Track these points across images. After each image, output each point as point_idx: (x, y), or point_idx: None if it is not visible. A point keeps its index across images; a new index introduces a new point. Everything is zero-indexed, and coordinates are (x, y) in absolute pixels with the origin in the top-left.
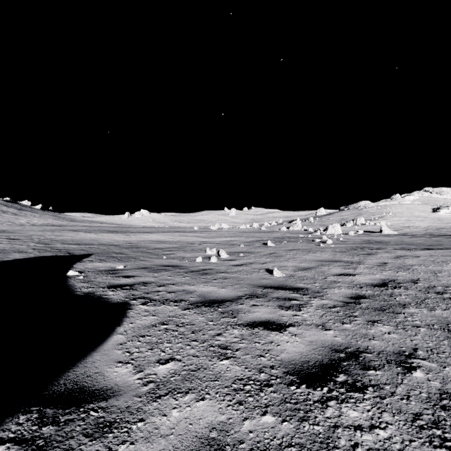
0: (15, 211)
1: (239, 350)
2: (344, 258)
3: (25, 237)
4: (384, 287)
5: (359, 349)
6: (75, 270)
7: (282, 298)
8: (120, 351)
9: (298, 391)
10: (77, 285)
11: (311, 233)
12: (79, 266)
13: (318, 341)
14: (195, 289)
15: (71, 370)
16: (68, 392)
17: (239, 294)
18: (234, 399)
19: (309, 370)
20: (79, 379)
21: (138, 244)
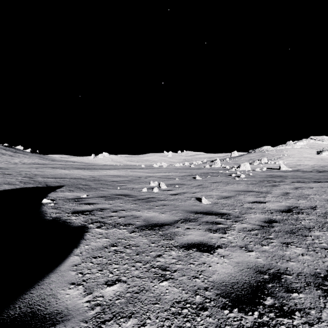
0: (11, 153)
1: (176, 271)
2: (255, 189)
3: (16, 172)
4: (290, 213)
5: (280, 270)
6: (49, 198)
7: (210, 222)
8: (74, 272)
9: (231, 315)
10: (48, 211)
11: (228, 170)
12: (52, 195)
13: (244, 262)
14: (141, 215)
15: (28, 292)
16: (21, 316)
17: (175, 218)
18: (173, 325)
19: (239, 292)
20: (33, 302)
21: (99, 177)
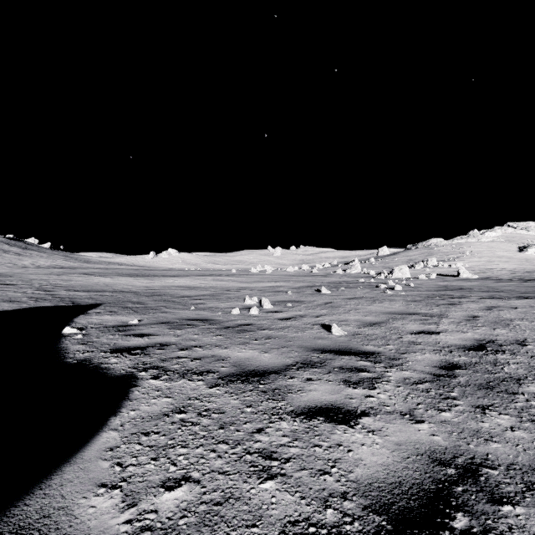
0: (19, 251)
1: (290, 461)
2: (420, 309)
3: (24, 281)
4: (482, 352)
5: (475, 459)
6: (75, 325)
7: (346, 368)
8: (108, 462)
9: None
10: (71, 348)
11: (373, 277)
12: (81, 321)
13: (409, 443)
14: (228, 355)
15: (21, 502)
16: None
17: (287, 361)
18: None
19: (404, 502)
20: (28, 523)
21: (161, 290)
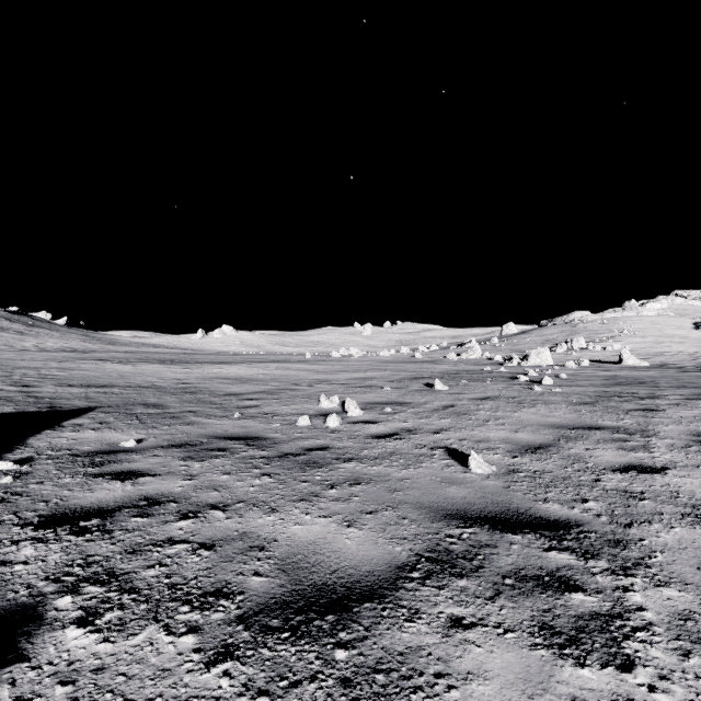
0: (22, 328)
1: None
2: (602, 419)
3: (2, 371)
4: None
5: None
6: (21, 453)
7: (531, 576)
8: None
9: None
10: None
11: (501, 364)
12: (38, 442)
13: None
14: (275, 532)
15: None
16: None
17: (398, 553)
18: None
19: None
20: None
21: (199, 385)
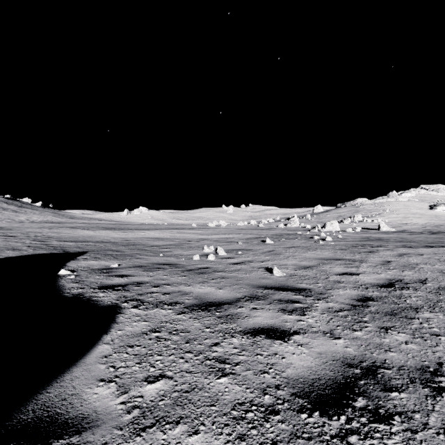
0: (16, 208)
1: (239, 364)
2: (345, 256)
3: (22, 234)
4: (391, 288)
5: (376, 363)
6: (68, 268)
7: (284, 300)
8: (104, 365)
9: (310, 421)
10: (67, 286)
11: (309, 230)
12: (72, 265)
13: (328, 352)
14: (191, 290)
15: (44, 391)
16: (35, 421)
17: (238, 295)
18: (234, 433)
19: (321, 391)
20: (51, 403)
21: (135, 241)
